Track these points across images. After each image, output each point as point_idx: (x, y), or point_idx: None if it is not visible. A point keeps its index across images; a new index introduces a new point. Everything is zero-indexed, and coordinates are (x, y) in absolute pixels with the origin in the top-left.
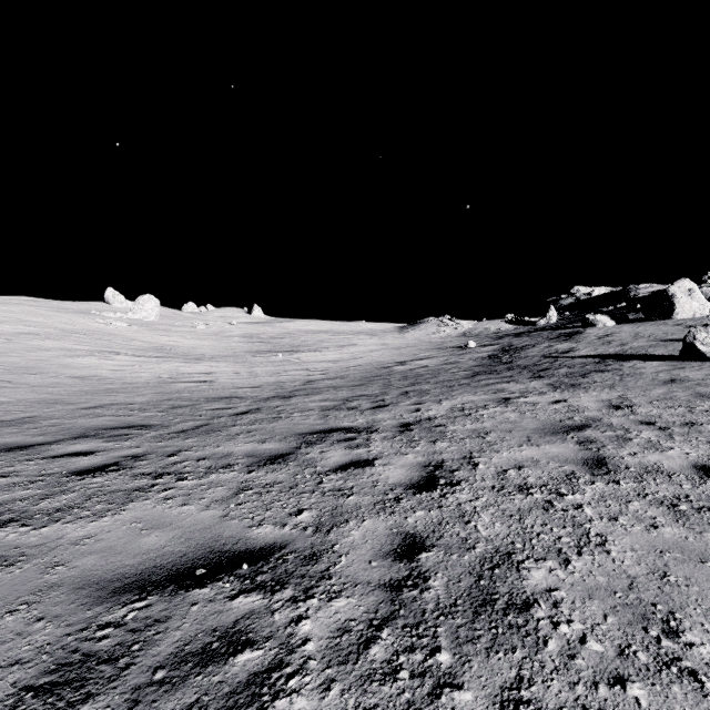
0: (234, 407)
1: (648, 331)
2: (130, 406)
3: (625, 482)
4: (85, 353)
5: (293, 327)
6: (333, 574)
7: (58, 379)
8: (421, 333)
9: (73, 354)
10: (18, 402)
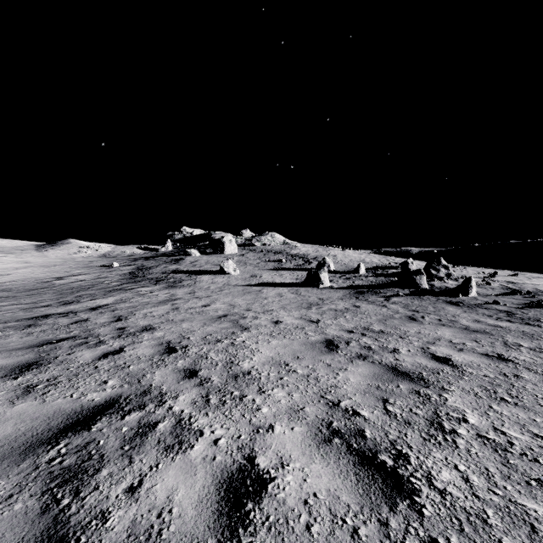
0: None
1: (213, 260)
2: None
3: (183, 311)
4: None
5: None
6: (101, 334)
7: None
8: (62, 252)
9: None
10: None
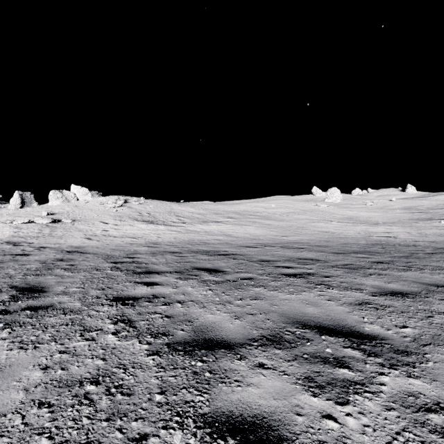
0: (422, 250)
1: None
2: (360, 245)
3: None
4: (317, 221)
5: None
6: None
7: (316, 232)
8: None
9: (313, 221)
10: (312, 239)
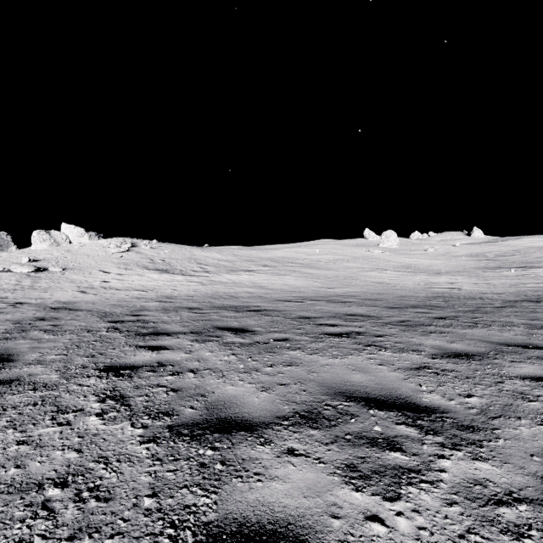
0: (490, 304)
1: None
2: (419, 298)
3: None
4: (369, 269)
5: (520, 245)
6: None
7: (368, 283)
8: None
9: (364, 270)
10: (363, 292)
